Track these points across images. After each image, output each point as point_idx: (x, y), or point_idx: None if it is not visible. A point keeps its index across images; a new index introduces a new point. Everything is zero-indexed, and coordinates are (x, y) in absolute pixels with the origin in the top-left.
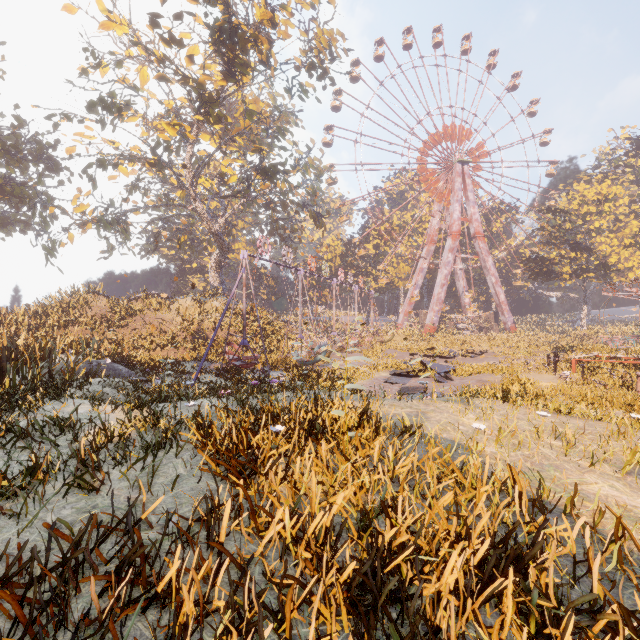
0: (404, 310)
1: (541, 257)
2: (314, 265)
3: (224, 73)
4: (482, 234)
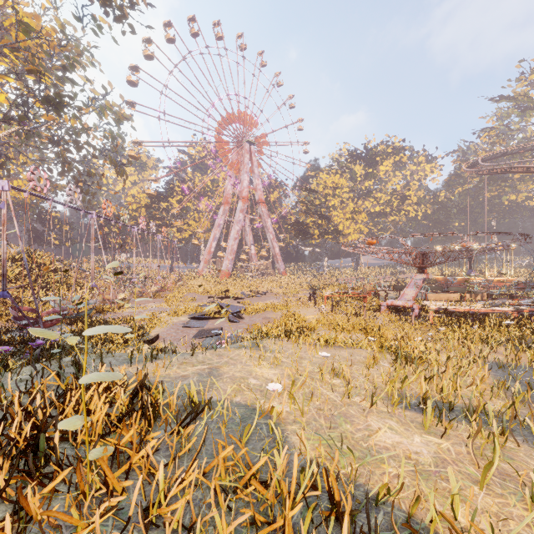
0: (204, 258)
1: (302, 222)
2: (110, 210)
3: None
4: (264, 201)
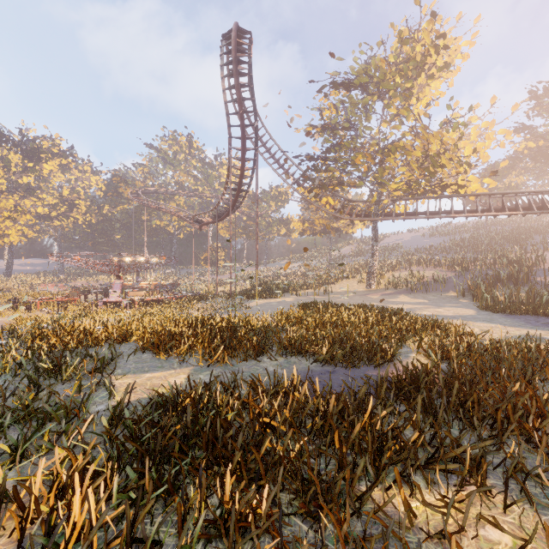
0: None
1: None
2: None
3: None
4: None
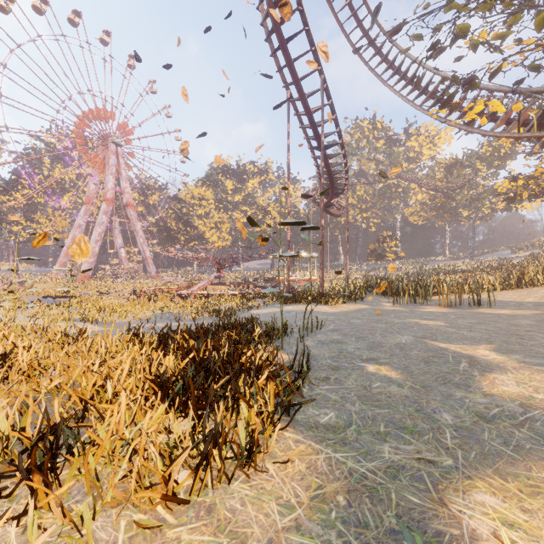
0: (60, 261)
1: (169, 228)
2: None
3: None
4: (133, 204)
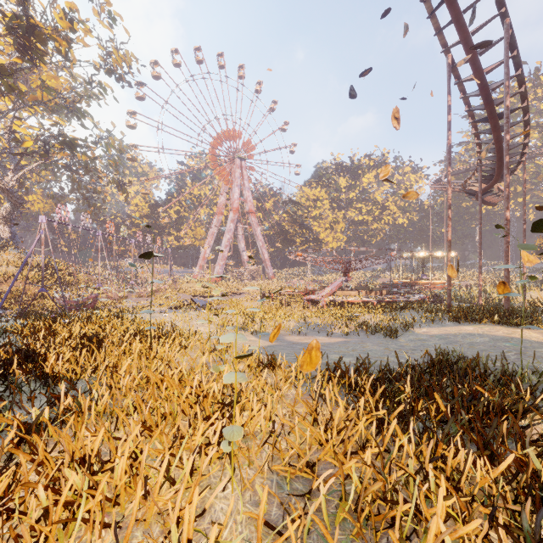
0: (199, 264)
1: (286, 231)
2: (113, 228)
3: (19, 50)
4: (254, 211)
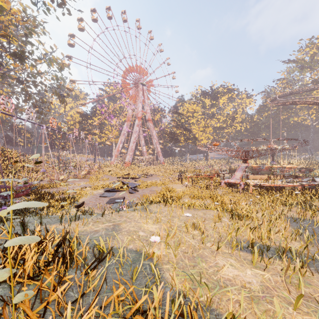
0: (115, 154)
1: (174, 132)
2: (55, 124)
3: None
4: (151, 119)
